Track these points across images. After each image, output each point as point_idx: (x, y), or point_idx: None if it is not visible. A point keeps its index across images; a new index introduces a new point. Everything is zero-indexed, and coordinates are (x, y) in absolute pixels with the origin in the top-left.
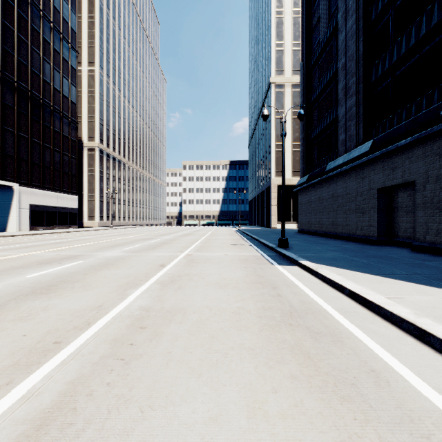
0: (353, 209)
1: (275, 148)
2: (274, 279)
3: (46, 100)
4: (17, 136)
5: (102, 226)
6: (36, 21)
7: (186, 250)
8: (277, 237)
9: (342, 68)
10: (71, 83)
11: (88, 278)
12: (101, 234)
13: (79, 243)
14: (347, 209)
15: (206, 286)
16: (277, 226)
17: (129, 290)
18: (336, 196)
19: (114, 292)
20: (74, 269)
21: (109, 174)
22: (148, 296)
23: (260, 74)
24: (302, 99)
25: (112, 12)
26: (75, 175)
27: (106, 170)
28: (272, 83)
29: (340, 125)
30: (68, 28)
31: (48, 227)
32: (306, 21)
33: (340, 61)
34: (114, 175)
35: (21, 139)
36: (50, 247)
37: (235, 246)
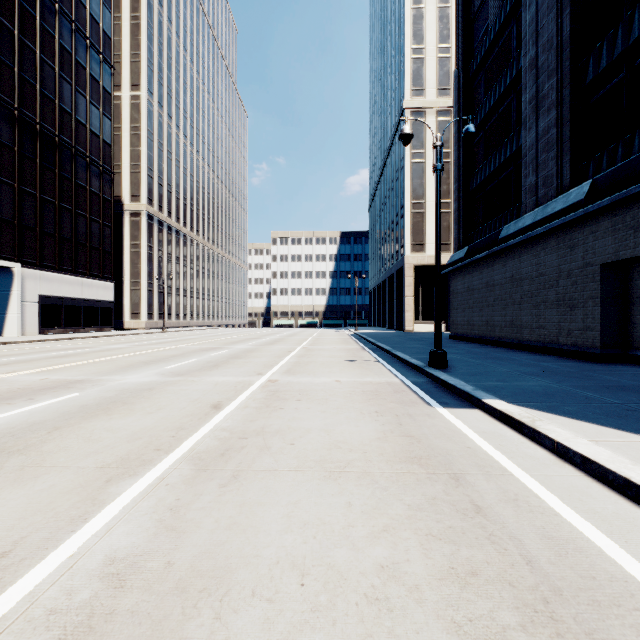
0: (553, 301)
1: (412, 209)
2: (446, 448)
3: (65, 138)
4: (19, 191)
5: (152, 327)
6: (48, 18)
7: (269, 371)
8: (420, 346)
9: (529, 66)
10: (103, 114)
11: (51, 442)
12: (142, 340)
13: (96, 356)
14: (541, 301)
15: (297, 472)
16: (414, 329)
17: (116, 483)
18: (519, 279)
19: (78, 491)
20: (43, 415)
21: (162, 250)
22: (151, 509)
23: (387, 99)
24: (457, 128)
25: (167, 11)
26: (110, 251)
27: (157, 244)
28: (406, 110)
29: (526, 161)
30: (99, 31)
31: (68, 330)
32: (464, 3)
33: (525, 55)
34: (170, 253)
35: (24, 196)
36: (44, 364)
37: (352, 364)
